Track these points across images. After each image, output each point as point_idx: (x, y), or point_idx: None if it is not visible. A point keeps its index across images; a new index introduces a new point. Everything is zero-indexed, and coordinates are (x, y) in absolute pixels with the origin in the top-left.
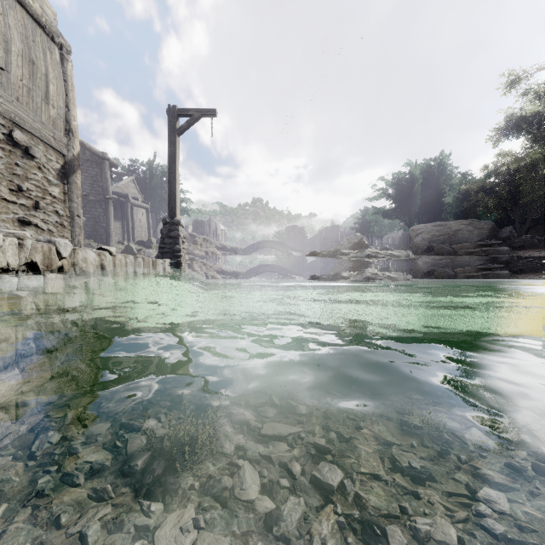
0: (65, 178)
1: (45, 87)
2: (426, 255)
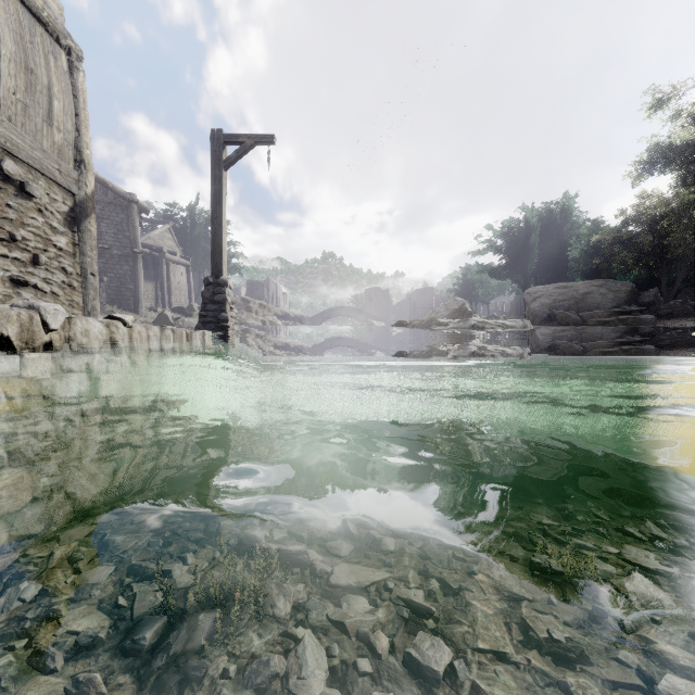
0: (76, 224)
1: (47, 103)
2: (546, 325)
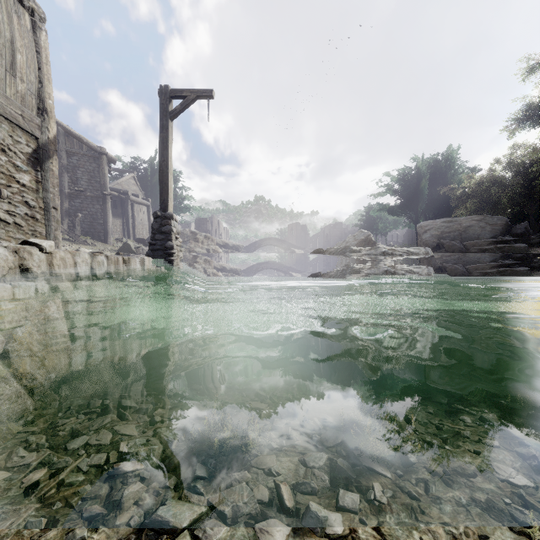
0: (39, 164)
1: (10, 56)
2: (435, 252)
